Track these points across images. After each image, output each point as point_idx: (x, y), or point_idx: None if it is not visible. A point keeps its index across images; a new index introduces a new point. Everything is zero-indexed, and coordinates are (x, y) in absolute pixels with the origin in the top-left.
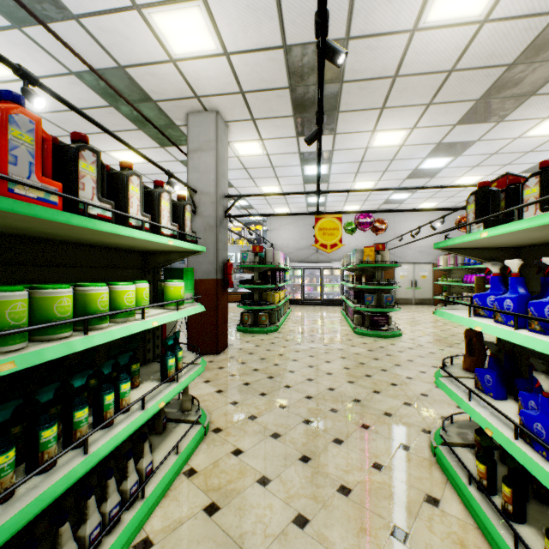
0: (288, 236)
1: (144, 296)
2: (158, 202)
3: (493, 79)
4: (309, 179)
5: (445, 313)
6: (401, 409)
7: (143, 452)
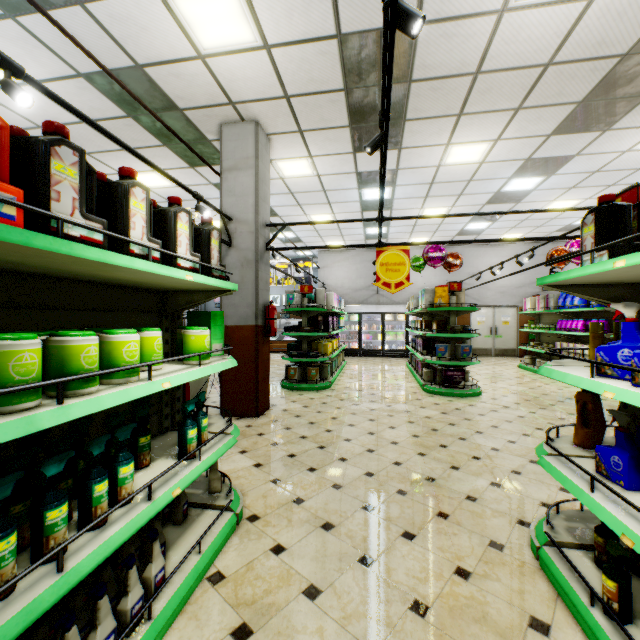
0: (343, 274)
1: (155, 348)
2: (172, 224)
3: (601, 74)
4: (368, 206)
5: (554, 371)
6: (487, 492)
7: (152, 555)
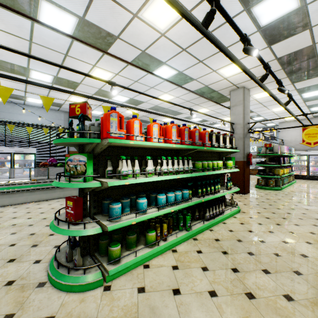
0: (295, 133)
1: (221, 165)
2: (225, 139)
3: None
4: (307, 99)
5: None
6: None
7: (222, 205)
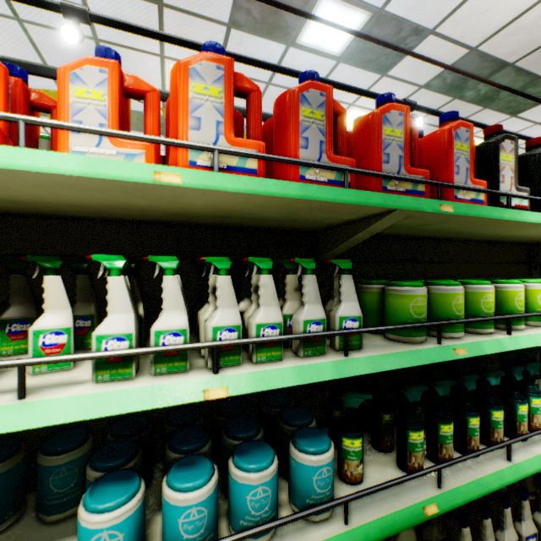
0: None
1: None
2: None
3: None
4: None
5: None
6: None
7: None
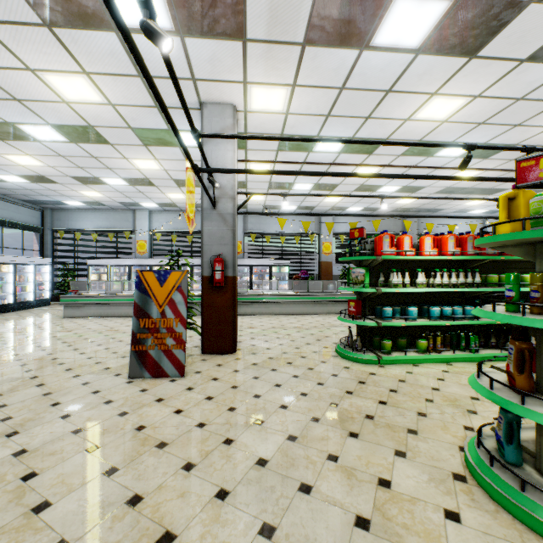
0: None
1: None
2: None
3: None
4: None
5: None
6: None
7: None
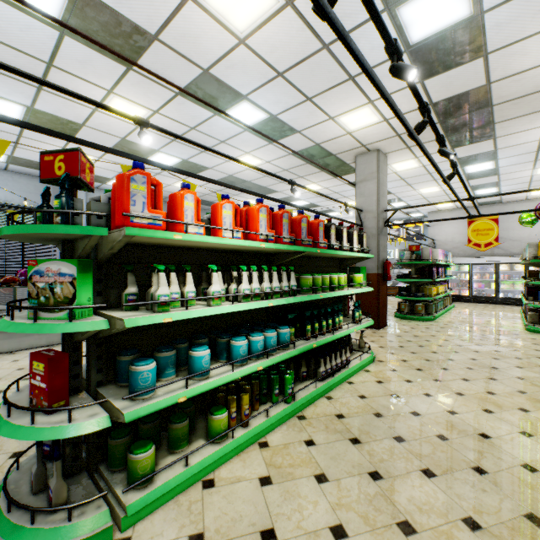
0: (453, 230)
1: (345, 280)
2: (352, 236)
3: None
4: (472, 176)
5: None
6: (536, 378)
7: (346, 350)
